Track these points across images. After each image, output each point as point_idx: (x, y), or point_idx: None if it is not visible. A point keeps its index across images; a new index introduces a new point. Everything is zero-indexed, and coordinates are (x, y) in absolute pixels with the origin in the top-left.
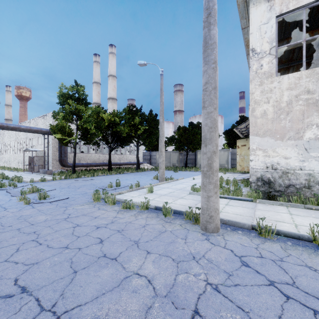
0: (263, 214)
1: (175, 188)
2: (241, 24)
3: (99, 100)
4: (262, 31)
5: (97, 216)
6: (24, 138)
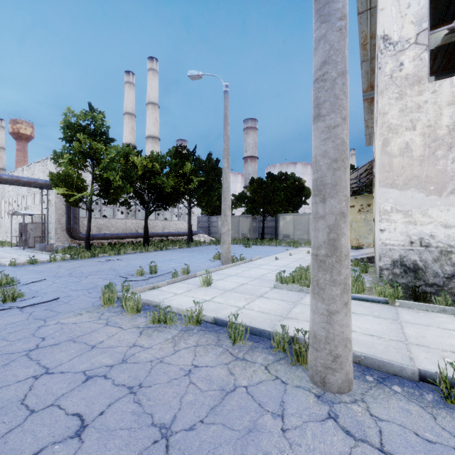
0: (420, 333)
1: (249, 275)
2: (358, 5)
3: (134, 140)
4: (402, 4)
5: (97, 342)
6: (15, 195)
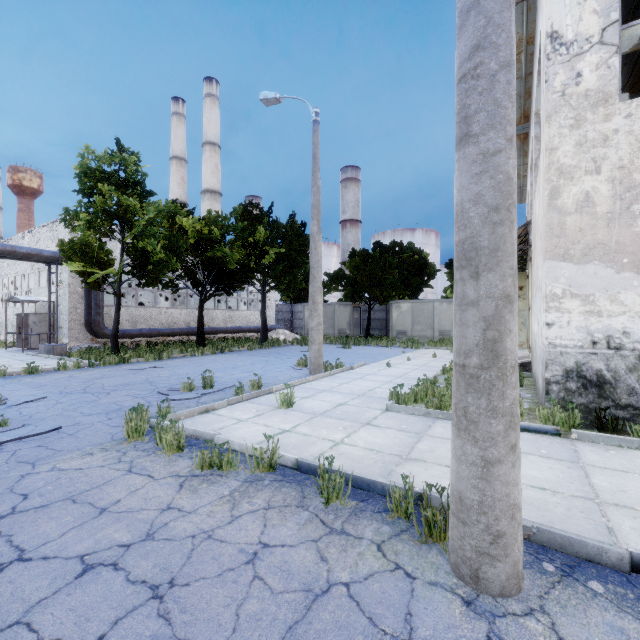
0: (617, 485)
1: (349, 391)
2: None
3: (185, 196)
4: None
5: (110, 502)
6: (12, 274)
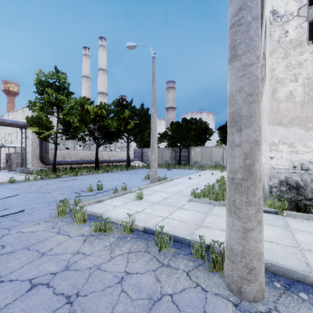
0: (309, 240)
1: (170, 191)
2: None
3: (89, 95)
4: None
5: (47, 249)
6: (3, 133)
